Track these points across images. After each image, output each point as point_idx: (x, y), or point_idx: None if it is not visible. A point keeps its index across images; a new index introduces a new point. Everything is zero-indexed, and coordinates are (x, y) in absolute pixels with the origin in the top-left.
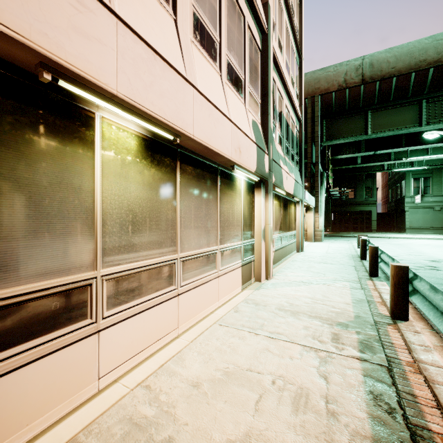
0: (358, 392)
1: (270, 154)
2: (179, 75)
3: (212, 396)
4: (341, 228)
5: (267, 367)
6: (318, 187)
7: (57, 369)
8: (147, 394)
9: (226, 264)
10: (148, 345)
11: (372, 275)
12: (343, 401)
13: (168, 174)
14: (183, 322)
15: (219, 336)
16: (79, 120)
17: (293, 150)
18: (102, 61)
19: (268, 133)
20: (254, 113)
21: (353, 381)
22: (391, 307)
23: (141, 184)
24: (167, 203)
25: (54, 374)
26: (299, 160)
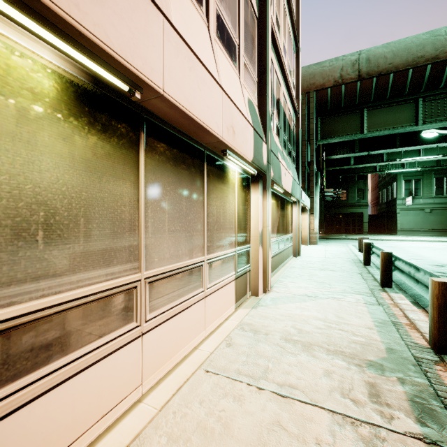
0: None
1: (268, 143)
2: None
3: None
4: (333, 230)
5: None
6: (313, 188)
7: None
8: None
9: (216, 278)
10: (83, 431)
11: (385, 286)
12: None
13: (124, 150)
14: (151, 373)
15: (203, 394)
16: None
17: (290, 145)
18: None
19: (266, 117)
20: (250, 92)
21: None
22: (434, 337)
23: (67, 159)
24: (122, 195)
25: None
26: (295, 157)
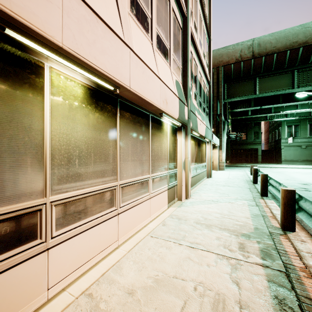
0: (265, 297)
1: (188, 105)
2: (118, 37)
3: (144, 304)
4: (237, 160)
5: (189, 274)
6: (221, 132)
7: (7, 286)
8: (89, 303)
9: (156, 188)
10: (93, 256)
11: (263, 195)
12: (254, 306)
13: (110, 118)
14: (122, 235)
15: (150, 246)
16: (29, 68)
17: (204, 104)
18: (48, 16)
19: (187, 90)
20: (177, 75)
21: (260, 286)
22: (282, 221)
23: (87, 125)
24: (109, 141)
25: (4, 290)
26: (208, 112)
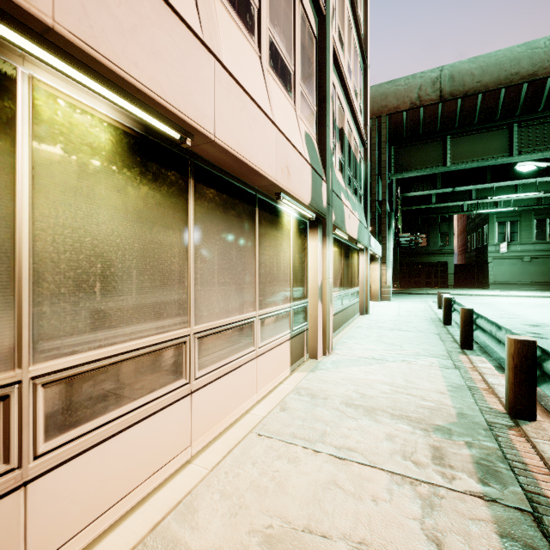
0: None
1: (329, 181)
2: (189, 30)
3: None
4: (411, 283)
5: (337, 523)
6: (386, 232)
7: None
8: None
9: (268, 337)
10: (135, 486)
11: (465, 348)
12: None
13: (173, 198)
14: (200, 435)
15: (256, 456)
16: None
17: (357, 182)
18: None
19: (326, 152)
20: (307, 124)
21: (486, 549)
22: (510, 401)
23: (121, 210)
24: (172, 246)
25: None
26: (363, 196)
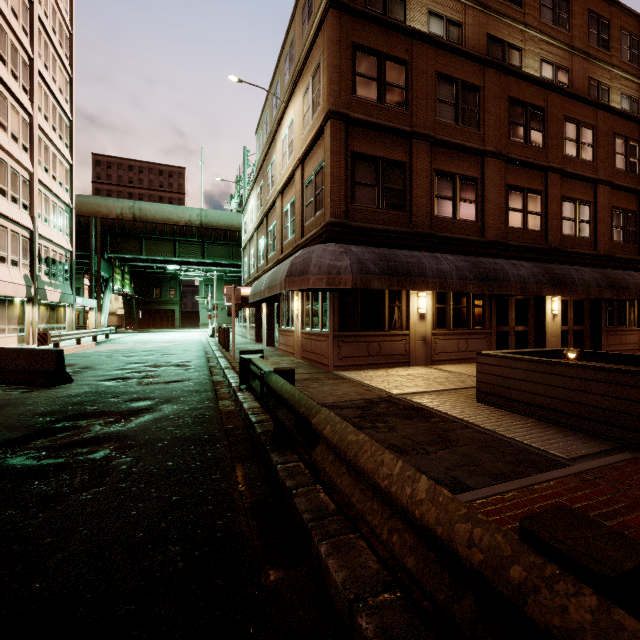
0: None
1: (36, 286)
2: None
3: None
4: (150, 325)
5: None
6: (100, 291)
7: None
8: None
9: (10, 333)
10: None
11: (94, 341)
12: None
13: None
14: None
15: None
16: None
17: (62, 273)
18: None
19: (34, 277)
20: (25, 270)
21: None
22: (76, 342)
23: None
24: None
25: None
26: (70, 277)
